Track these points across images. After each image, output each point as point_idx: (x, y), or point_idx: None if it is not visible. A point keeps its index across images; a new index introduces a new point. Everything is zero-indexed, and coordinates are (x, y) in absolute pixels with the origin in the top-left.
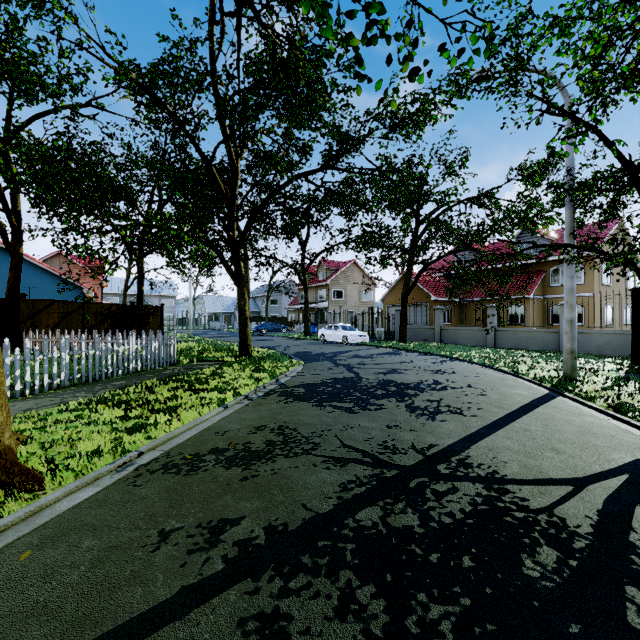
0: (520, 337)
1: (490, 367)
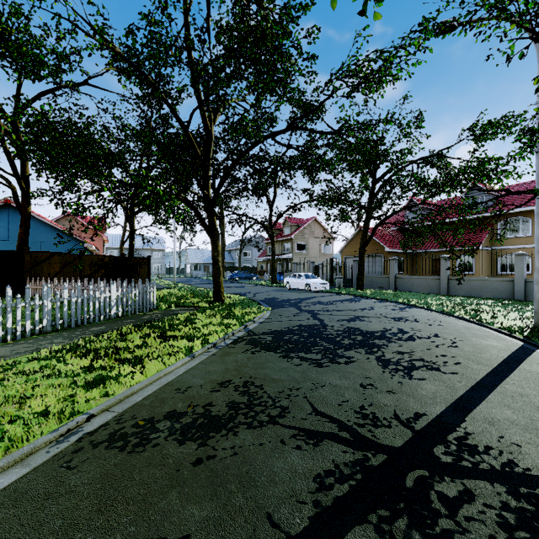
0: (473, 285)
1: (450, 315)
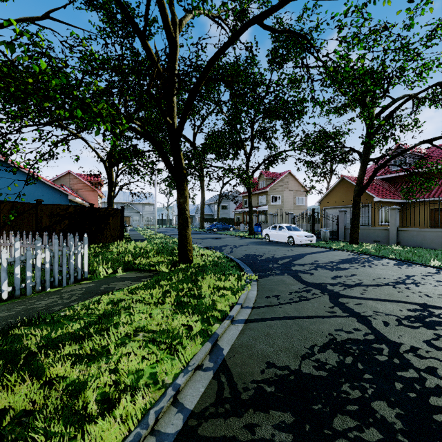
0: None
1: None
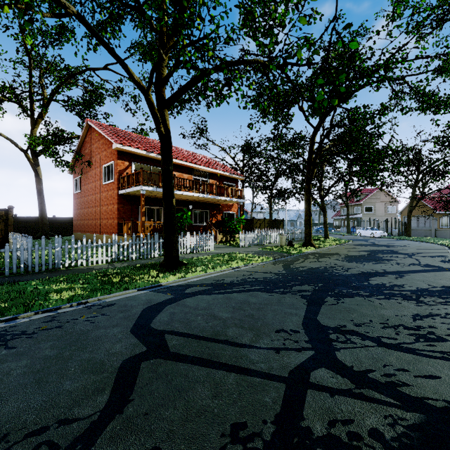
0: None
1: (441, 244)
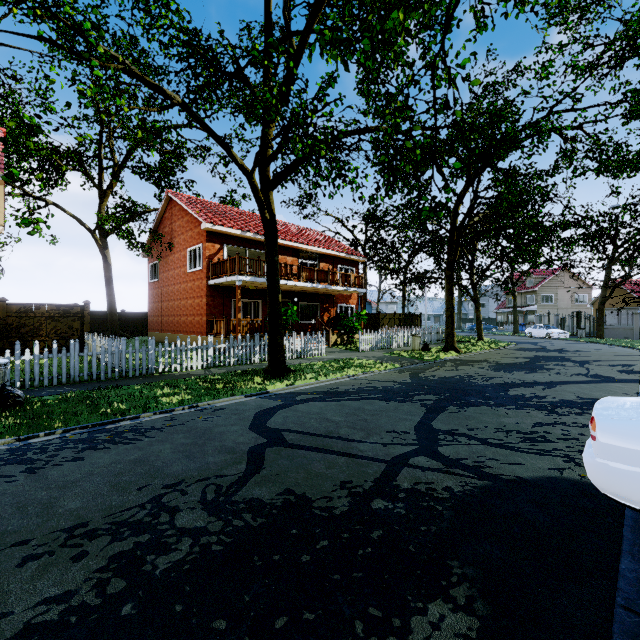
0: None
1: (639, 350)
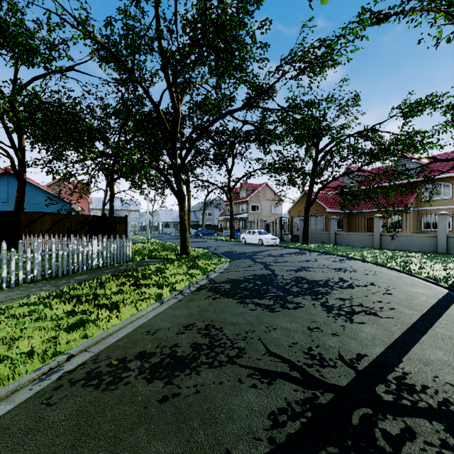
0: (402, 240)
1: (383, 266)
